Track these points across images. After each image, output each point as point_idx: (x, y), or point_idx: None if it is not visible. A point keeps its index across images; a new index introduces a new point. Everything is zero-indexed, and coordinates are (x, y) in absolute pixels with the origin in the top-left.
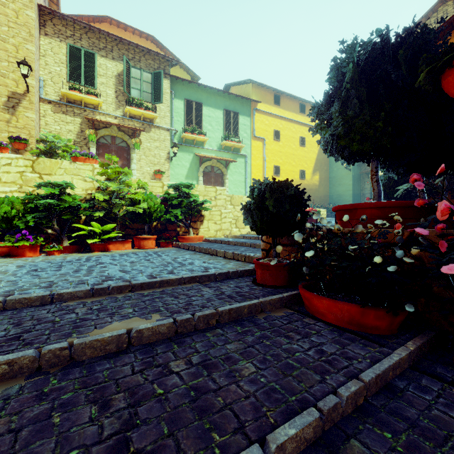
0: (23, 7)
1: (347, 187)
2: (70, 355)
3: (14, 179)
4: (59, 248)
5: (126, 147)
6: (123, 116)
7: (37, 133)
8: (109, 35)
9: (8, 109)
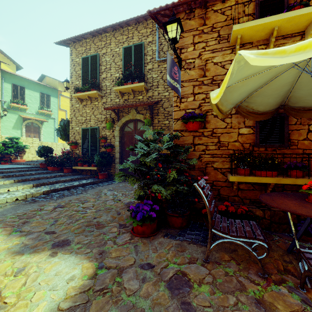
0: None
1: None
2: (2, 172)
3: None
4: None
5: None
6: None
7: None
8: None
9: None
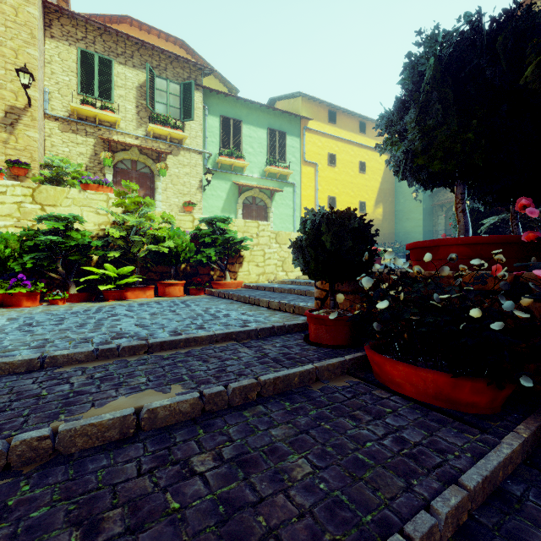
0: (24, 3)
1: (417, 222)
2: (53, 447)
3: (10, 211)
4: (64, 296)
5: (150, 173)
6: (145, 136)
7: (42, 156)
8: (129, 38)
9: (6, 127)
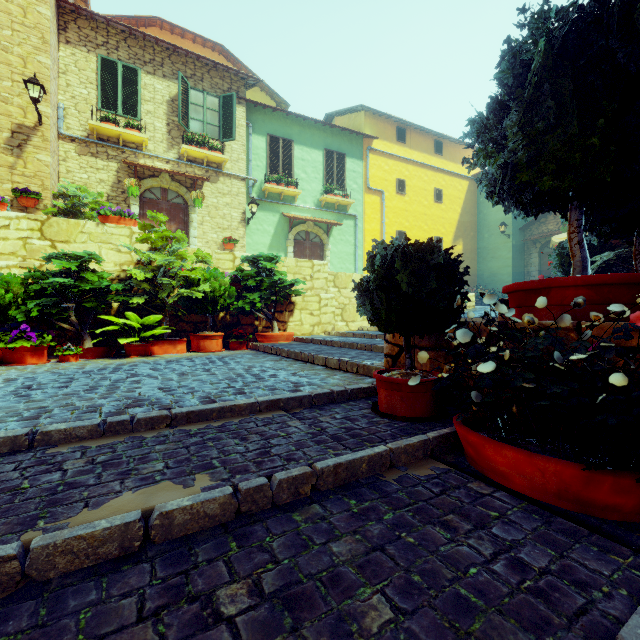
0: (34, 1)
1: (505, 262)
2: (22, 571)
3: (14, 248)
4: (77, 351)
5: (183, 204)
6: (178, 160)
7: (55, 184)
8: (158, 43)
9: (12, 149)
